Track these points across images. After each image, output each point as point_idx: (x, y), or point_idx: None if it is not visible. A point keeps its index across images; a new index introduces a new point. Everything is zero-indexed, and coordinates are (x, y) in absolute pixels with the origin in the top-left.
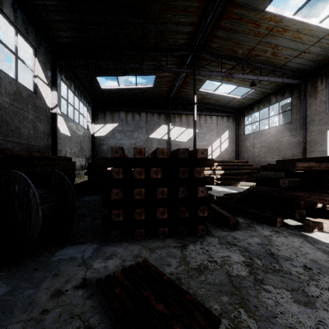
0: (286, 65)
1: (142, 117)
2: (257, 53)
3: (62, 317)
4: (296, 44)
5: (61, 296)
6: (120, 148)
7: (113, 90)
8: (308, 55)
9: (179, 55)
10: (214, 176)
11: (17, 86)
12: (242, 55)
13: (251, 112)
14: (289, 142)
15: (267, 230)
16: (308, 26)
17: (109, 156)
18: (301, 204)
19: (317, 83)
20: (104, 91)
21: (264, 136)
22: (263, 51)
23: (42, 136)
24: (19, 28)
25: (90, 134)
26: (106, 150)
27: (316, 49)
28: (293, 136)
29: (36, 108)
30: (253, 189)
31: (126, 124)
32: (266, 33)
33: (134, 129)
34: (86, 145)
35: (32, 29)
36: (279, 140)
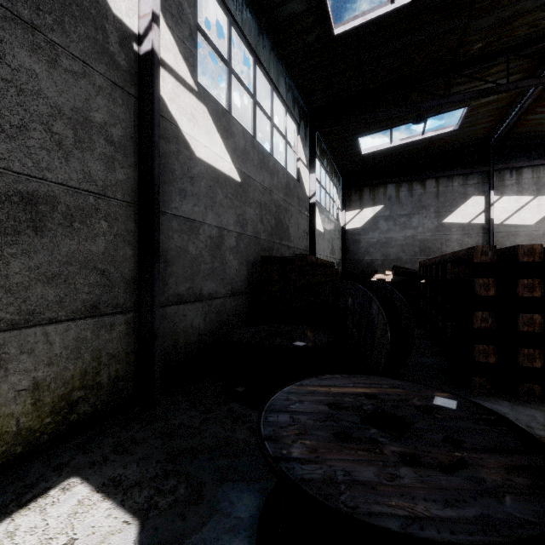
0: None
1: (428, 189)
2: None
3: None
4: None
5: None
6: (489, 248)
7: (380, 153)
8: None
9: (537, 49)
10: None
11: (287, 177)
12: None
13: None
14: None
15: None
16: None
17: (367, 259)
18: None
19: None
20: (364, 157)
21: None
22: None
23: (303, 236)
24: (288, 104)
25: (340, 227)
26: (362, 251)
27: None
28: None
29: (299, 200)
30: None
31: (397, 204)
32: None
33: (413, 211)
34: (336, 244)
35: (296, 100)
36: None
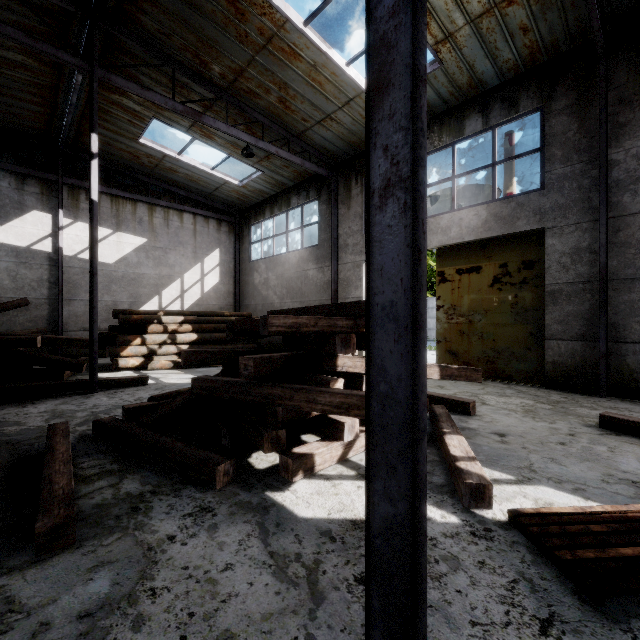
0: (306, 134)
1: None
2: (253, 87)
3: None
4: (317, 95)
5: None
6: None
7: None
8: (336, 127)
9: (45, 6)
10: (172, 347)
11: None
12: (222, 79)
13: (260, 218)
14: (316, 280)
15: (177, 514)
16: (330, 63)
17: None
18: (279, 416)
19: (352, 183)
20: None
21: (281, 267)
22: (263, 88)
23: None
24: None
25: None
26: None
27: (347, 119)
28: (322, 270)
29: None
30: (192, 386)
31: None
32: (261, 43)
33: None
34: None
35: None
36: (302, 275)
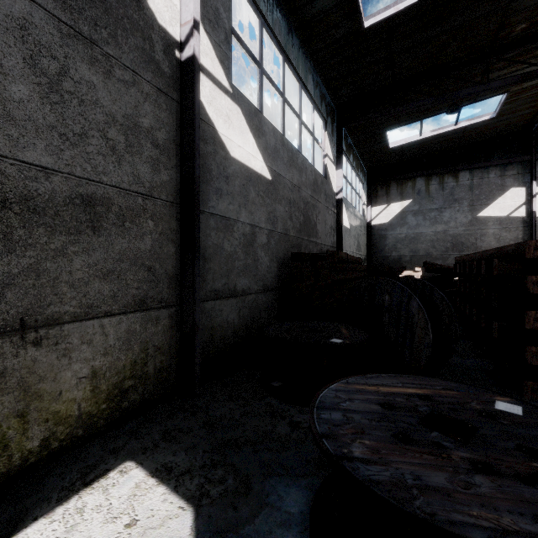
0: None
1: (461, 181)
2: None
3: None
4: None
5: None
6: None
7: (408, 145)
8: None
9: None
10: None
11: (315, 174)
12: None
13: None
14: None
15: None
16: None
17: (395, 256)
18: None
19: None
20: (392, 150)
21: None
22: None
23: (330, 232)
24: (316, 101)
25: (365, 223)
26: (389, 247)
27: None
28: None
29: (326, 197)
30: None
31: (426, 198)
32: None
33: (444, 205)
34: (361, 240)
35: (323, 96)
36: None
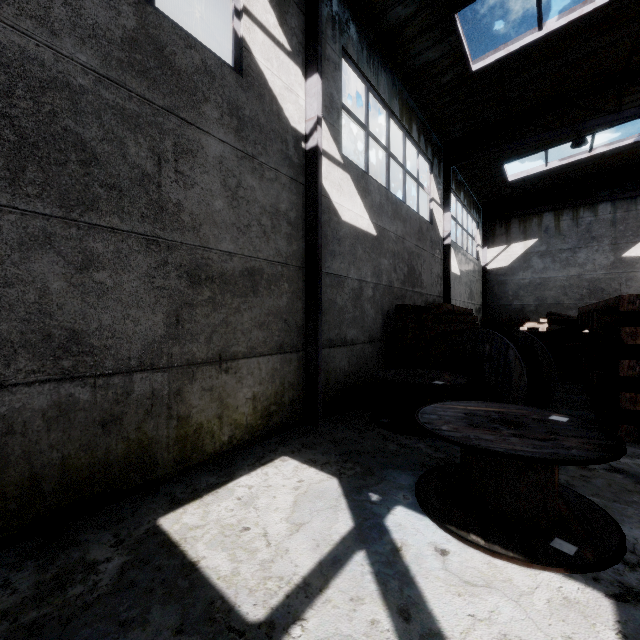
0: None
1: (600, 215)
2: None
3: (614, 487)
4: None
5: (593, 471)
6: (637, 297)
7: (532, 177)
8: None
9: None
10: None
11: (420, 221)
12: None
13: None
14: None
15: None
16: None
17: (516, 305)
18: None
19: None
20: (512, 184)
21: None
22: None
23: (436, 281)
24: (420, 146)
25: (480, 267)
26: (510, 294)
27: None
28: None
29: (432, 244)
30: None
31: (556, 236)
32: None
33: (579, 244)
34: (475, 288)
35: (429, 138)
36: None
